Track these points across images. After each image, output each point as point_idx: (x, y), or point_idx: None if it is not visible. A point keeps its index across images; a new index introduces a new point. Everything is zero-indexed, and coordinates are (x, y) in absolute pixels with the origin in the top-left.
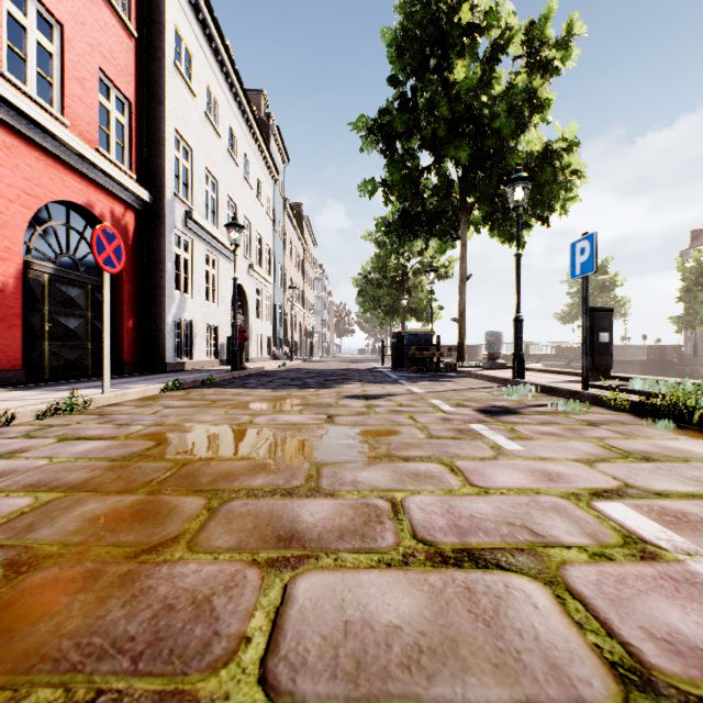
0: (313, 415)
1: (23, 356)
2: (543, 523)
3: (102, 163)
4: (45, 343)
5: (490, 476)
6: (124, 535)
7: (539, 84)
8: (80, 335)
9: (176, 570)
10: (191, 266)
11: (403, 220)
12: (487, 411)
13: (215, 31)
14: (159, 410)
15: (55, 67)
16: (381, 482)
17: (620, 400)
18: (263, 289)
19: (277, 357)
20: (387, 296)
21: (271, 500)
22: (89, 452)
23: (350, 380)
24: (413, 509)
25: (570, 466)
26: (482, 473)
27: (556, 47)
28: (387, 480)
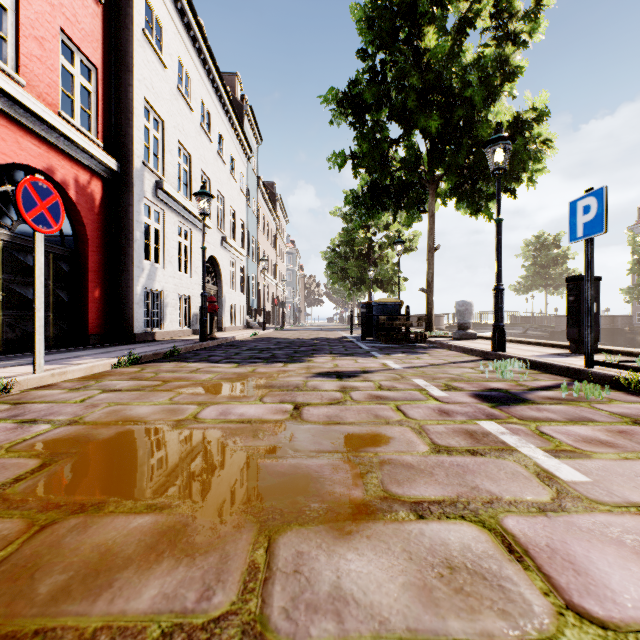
0: (276, 405)
1: None
2: None
3: (63, 126)
4: None
5: (590, 570)
6: None
7: (511, 51)
8: None
9: None
10: (162, 236)
11: (372, 192)
12: (487, 397)
13: (187, 5)
14: (93, 395)
15: (9, 23)
16: (390, 599)
17: None
18: (236, 261)
19: (250, 326)
20: (354, 268)
21: None
22: None
23: (321, 352)
24: None
25: None
26: (571, 561)
27: (525, 19)
28: (399, 589)
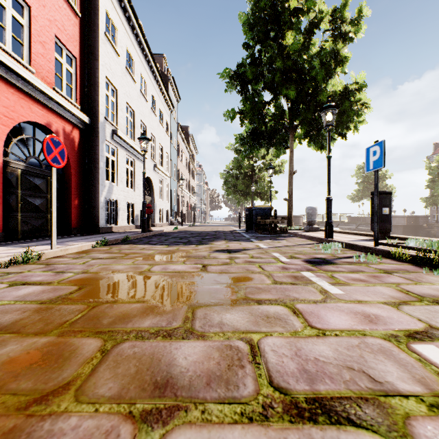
0: (193, 265)
1: (3, 223)
2: (376, 367)
3: (57, 97)
4: (18, 214)
5: (324, 318)
6: (24, 381)
7: (341, 47)
8: (43, 209)
9: (57, 426)
10: (116, 165)
11: (253, 135)
12: (311, 261)
13: (132, 14)
14: (88, 261)
15: (25, 34)
16: (241, 324)
17: (402, 254)
18: (163, 180)
19: (172, 223)
20: (242, 184)
21: (154, 342)
22: (27, 295)
23: (219, 239)
24: (267, 351)
25: (382, 308)
26: (317, 315)
27: (351, 24)
28: (245, 322)
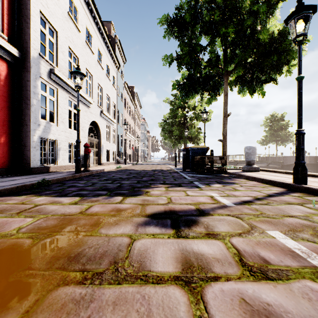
0: None
1: None
2: None
3: None
4: None
5: None
6: None
7: None
8: None
9: None
10: (56, 105)
11: (189, 81)
12: None
13: None
14: None
15: None
16: None
17: None
18: (110, 125)
19: (119, 162)
20: (176, 130)
21: None
22: None
23: (157, 182)
24: None
25: None
26: None
27: None
28: None
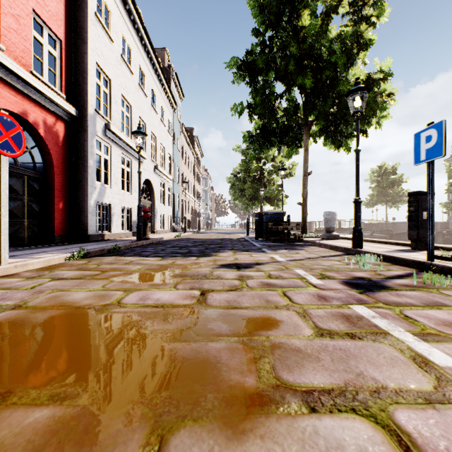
0: (187, 291)
1: None
2: None
3: (34, 81)
4: None
5: None
6: None
7: (365, 28)
8: (17, 214)
9: None
10: (110, 164)
11: (263, 133)
12: (355, 284)
13: None
14: (43, 283)
15: None
16: None
17: None
18: (165, 183)
19: (175, 230)
20: (250, 188)
21: None
22: None
23: (225, 248)
24: None
25: None
26: None
27: (374, 6)
28: None
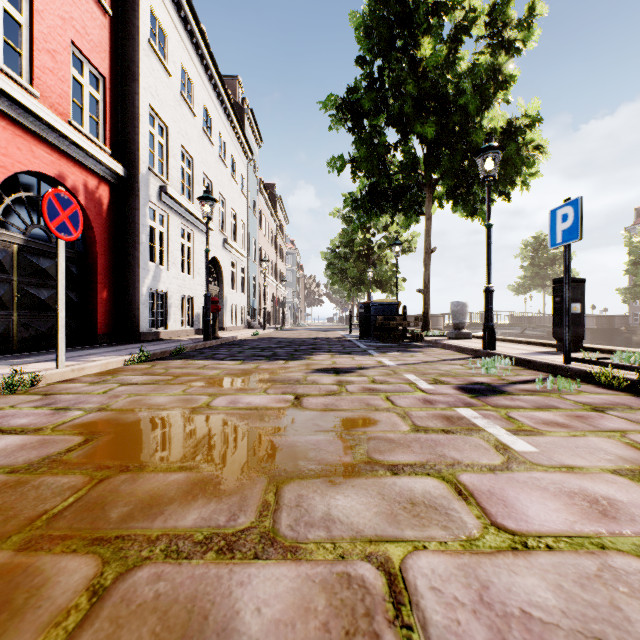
0: (279, 396)
1: None
2: None
3: (74, 135)
4: (14, 314)
5: (515, 505)
6: None
7: (504, 60)
8: (52, 306)
9: None
10: (166, 239)
11: (370, 195)
12: (469, 389)
13: (190, 14)
14: (113, 388)
15: (24, 37)
16: (365, 520)
17: (613, 377)
18: (237, 262)
19: (251, 326)
20: (354, 268)
21: (200, 565)
22: None
23: (320, 350)
24: (423, 591)
25: (615, 483)
26: (503, 500)
27: (518, 28)
28: (373, 515)
